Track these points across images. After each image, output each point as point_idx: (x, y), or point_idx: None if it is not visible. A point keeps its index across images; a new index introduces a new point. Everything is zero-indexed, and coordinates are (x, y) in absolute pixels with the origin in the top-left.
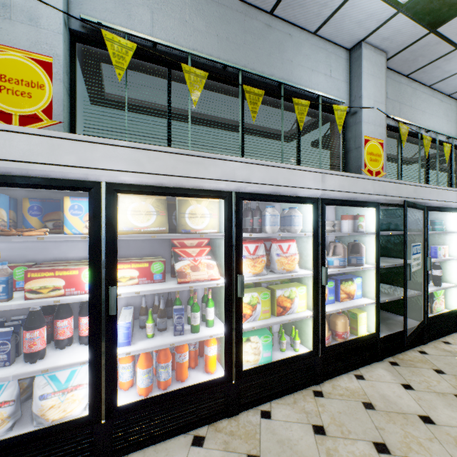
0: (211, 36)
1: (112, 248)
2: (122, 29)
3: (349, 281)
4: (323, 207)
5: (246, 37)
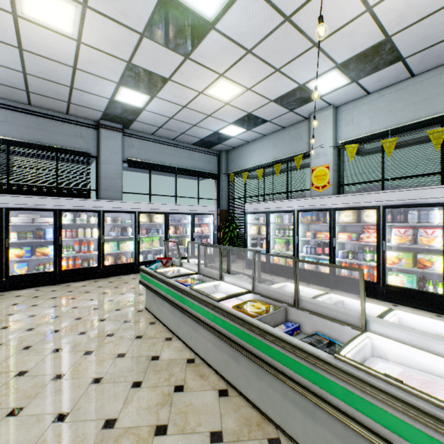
0: (408, 107)
1: (334, 227)
2: (354, 138)
3: None
4: None
5: (441, 89)
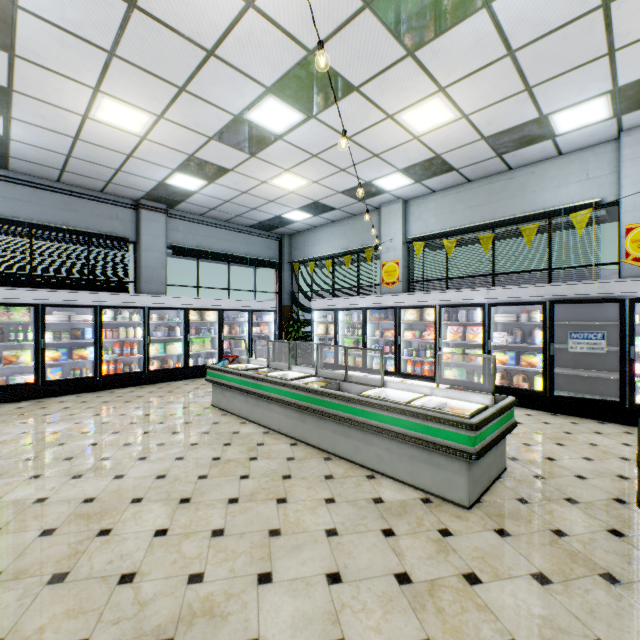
0: (467, 211)
1: (399, 325)
2: (421, 235)
3: (530, 355)
4: (489, 308)
5: (491, 197)
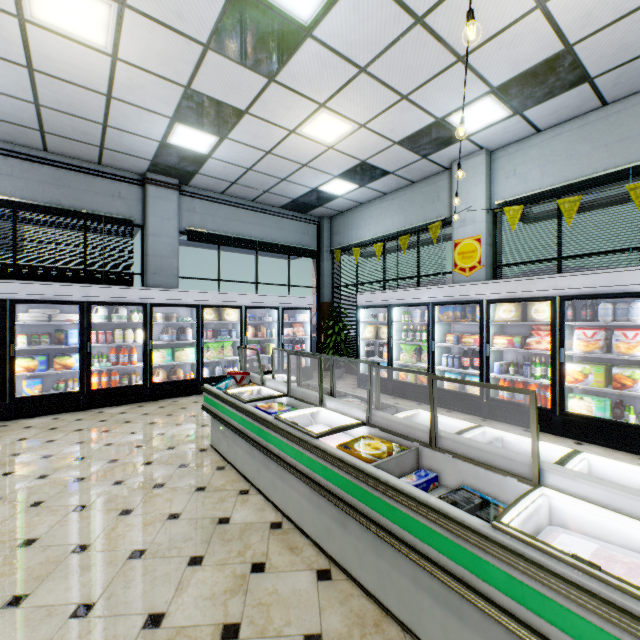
0: (598, 151)
1: (487, 327)
2: (517, 197)
3: None
4: None
5: None
